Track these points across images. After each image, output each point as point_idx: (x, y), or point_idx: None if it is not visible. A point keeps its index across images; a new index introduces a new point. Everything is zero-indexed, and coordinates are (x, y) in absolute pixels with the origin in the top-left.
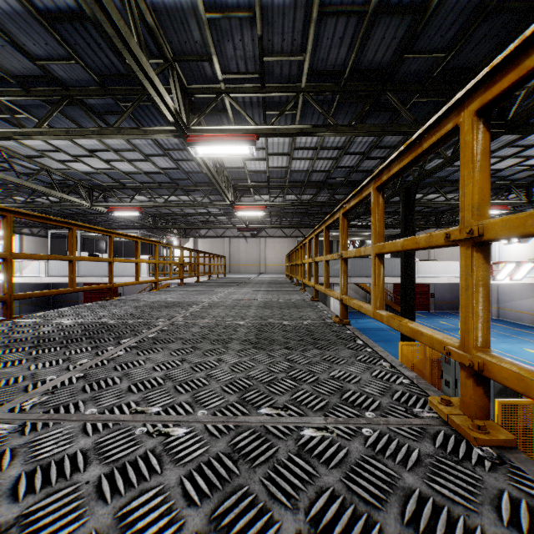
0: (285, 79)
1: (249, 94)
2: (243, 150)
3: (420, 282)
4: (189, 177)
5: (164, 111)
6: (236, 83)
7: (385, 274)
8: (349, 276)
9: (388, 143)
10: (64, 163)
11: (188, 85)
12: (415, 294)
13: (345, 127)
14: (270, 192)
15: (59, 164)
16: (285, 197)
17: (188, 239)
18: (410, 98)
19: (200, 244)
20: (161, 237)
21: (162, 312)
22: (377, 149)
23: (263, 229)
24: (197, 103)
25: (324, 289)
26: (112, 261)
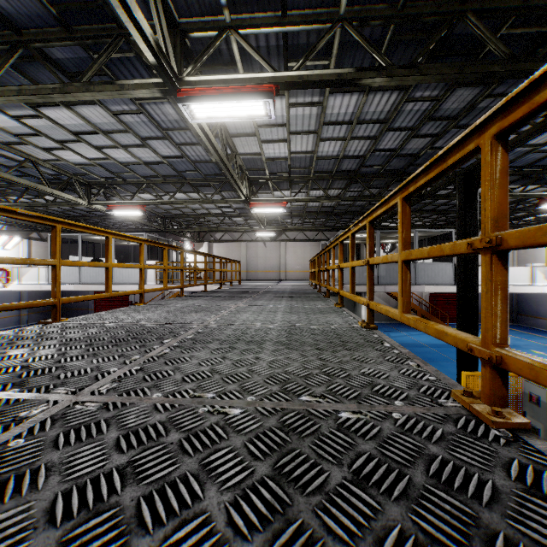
0: (317, 1)
1: (265, 29)
2: (256, 110)
3: None
4: (197, 168)
5: (138, 41)
6: (246, 13)
7: (427, 282)
8: (383, 284)
9: (447, 111)
10: (51, 151)
11: (179, 19)
12: (477, 308)
13: (403, 69)
14: (292, 186)
15: (46, 154)
16: (309, 193)
17: (203, 243)
18: (497, 29)
19: (215, 248)
20: (171, 240)
21: (93, 359)
22: (430, 122)
23: (283, 232)
24: (195, 53)
25: (400, 315)
26: (57, 264)
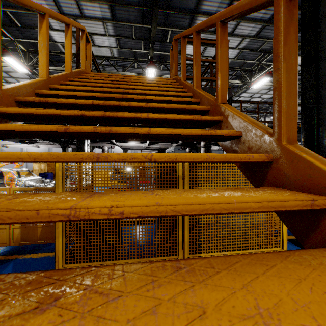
0: None
1: None
2: None
3: None
4: None
5: None
6: None
7: None
8: None
9: None
10: None
11: None
12: None
13: None
14: None
15: None
16: None
17: None
18: None
19: None
20: None
21: None
22: None
23: None
24: None
25: None
26: None
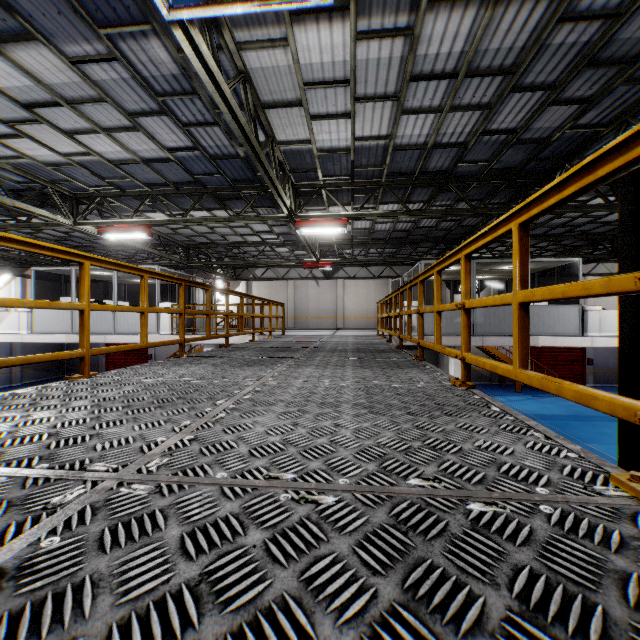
0: None
1: None
2: None
3: (602, 345)
4: (219, 168)
5: None
6: None
7: (543, 332)
8: (480, 335)
9: (622, 46)
10: (5, 142)
11: None
12: None
13: None
14: (354, 199)
15: None
16: (378, 209)
17: (240, 282)
18: None
19: (255, 288)
20: (194, 276)
21: None
22: (586, 73)
23: (340, 268)
24: None
25: None
26: None
